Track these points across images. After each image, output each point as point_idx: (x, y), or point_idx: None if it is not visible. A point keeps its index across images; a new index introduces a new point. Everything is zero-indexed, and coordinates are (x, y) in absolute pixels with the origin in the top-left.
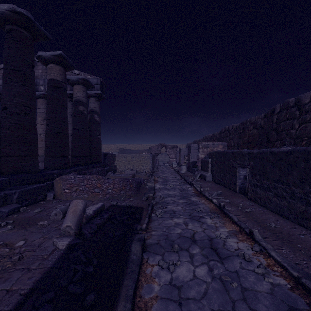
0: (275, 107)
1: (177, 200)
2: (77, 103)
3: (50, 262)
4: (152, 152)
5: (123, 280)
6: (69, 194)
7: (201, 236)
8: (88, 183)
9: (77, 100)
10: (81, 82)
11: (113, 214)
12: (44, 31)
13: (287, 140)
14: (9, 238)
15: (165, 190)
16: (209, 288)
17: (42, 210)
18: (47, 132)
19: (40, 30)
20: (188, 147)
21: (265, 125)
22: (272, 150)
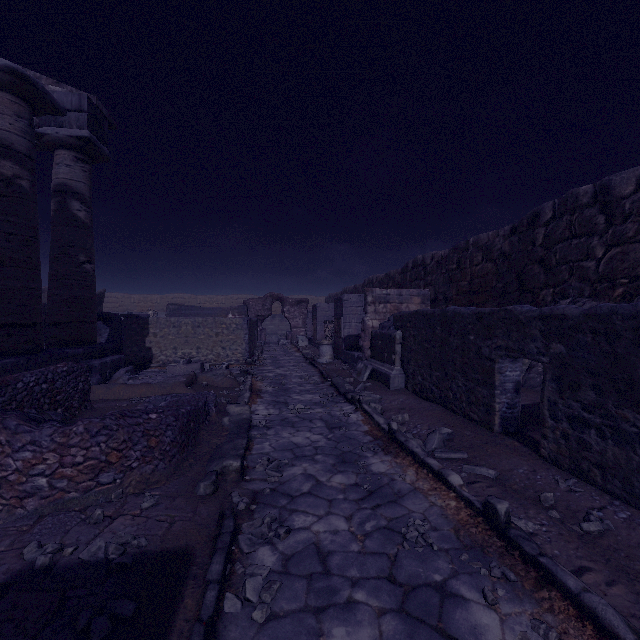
0: (541, 208)
1: (326, 478)
2: None
3: None
4: (250, 314)
5: None
6: None
7: None
8: None
9: None
10: (7, 83)
11: None
12: None
13: (574, 285)
14: None
15: (284, 427)
16: None
17: None
18: None
19: None
20: (337, 303)
21: (513, 251)
22: None
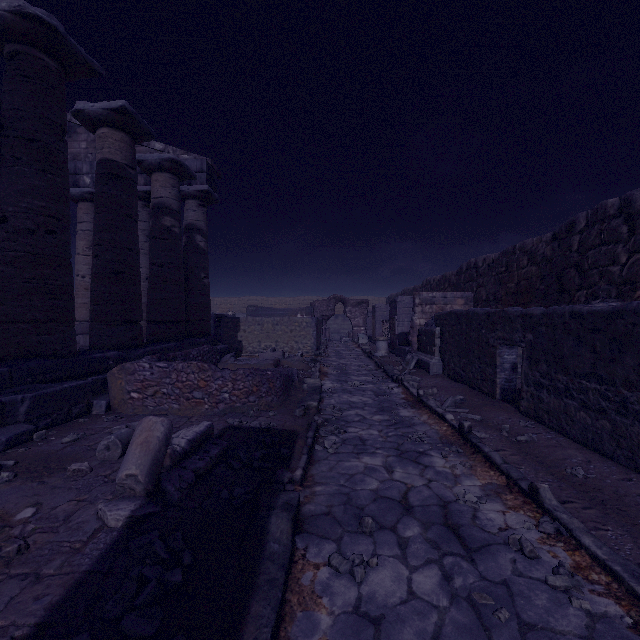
0: (577, 217)
1: (369, 416)
2: (160, 211)
3: (87, 559)
4: (316, 314)
5: (249, 602)
6: (139, 403)
7: (424, 498)
8: (180, 380)
9: (159, 204)
10: (168, 167)
11: (233, 446)
12: (87, 57)
13: (603, 287)
14: (3, 502)
15: (344, 393)
16: (444, 623)
17: (80, 438)
18: (95, 272)
19: (78, 55)
20: (392, 304)
21: (553, 255)
22: (575, 310)
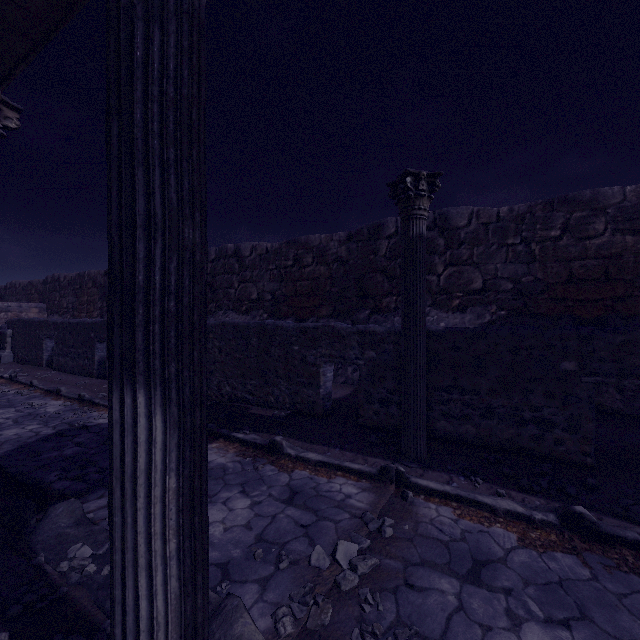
0: None
1: None
2: None
3: None
4: None
5: None
6: None
7: None
8: None
9: None
10: None
11: None
12: None
13: None
14: None
15: None
16: None
17: None
18: None
19: None
20: None
21: (105, 284)
22: (70, 321)
